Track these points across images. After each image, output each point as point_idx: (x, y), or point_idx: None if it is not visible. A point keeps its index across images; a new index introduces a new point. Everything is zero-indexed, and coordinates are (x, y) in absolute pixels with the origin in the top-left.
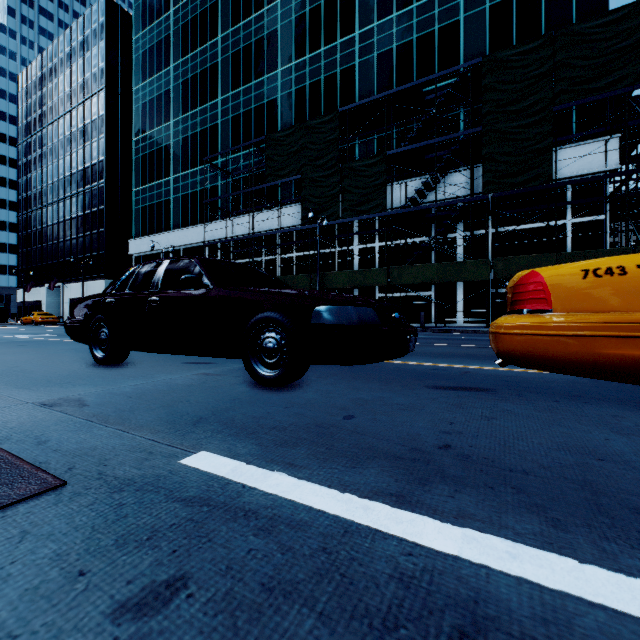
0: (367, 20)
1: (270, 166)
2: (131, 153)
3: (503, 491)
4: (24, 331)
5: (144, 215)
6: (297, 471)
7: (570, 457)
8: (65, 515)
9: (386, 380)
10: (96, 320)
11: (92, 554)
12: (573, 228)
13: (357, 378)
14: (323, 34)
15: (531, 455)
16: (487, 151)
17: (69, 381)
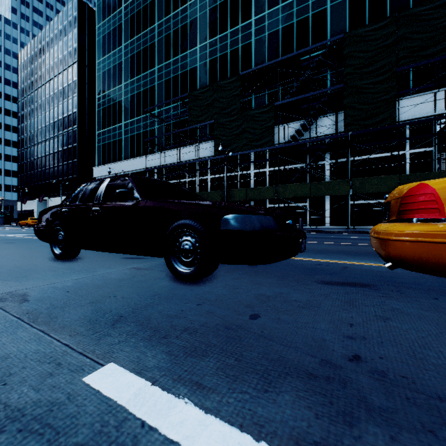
0: (260, 10)
1: (191, 114)
2: (95, 107)
3: None
4: (18, 231)
5: (104, 150)
6: (205, 397)
7: None
8: None
9: (282, 275)
10: (55, 225)
11: None
12: (410, 157)
13: (258, 273)
14: (229, 20)
15: None
16: (347, 101)
17: (26, 275)
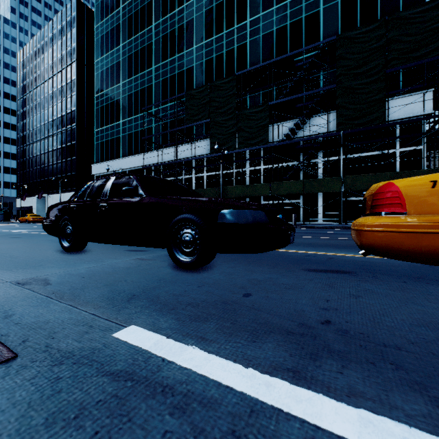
0: (255, 11)
1: (188, 113)
2: (93, 105)
3: (384, 367)
4: (20, 227)
5: (102, 148)
6: (208, 345)
7: (431, 333)
8: (8, 389)
9: (272, 264)
10: (63, 220)
11: (21, 435)
12: (400, 155)
13: (251, 262)
14: (225, 22)
15: (398, 331)
16: (339, 101)
17: (41, 264)
